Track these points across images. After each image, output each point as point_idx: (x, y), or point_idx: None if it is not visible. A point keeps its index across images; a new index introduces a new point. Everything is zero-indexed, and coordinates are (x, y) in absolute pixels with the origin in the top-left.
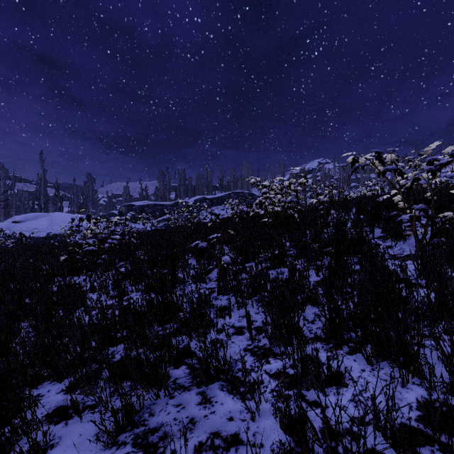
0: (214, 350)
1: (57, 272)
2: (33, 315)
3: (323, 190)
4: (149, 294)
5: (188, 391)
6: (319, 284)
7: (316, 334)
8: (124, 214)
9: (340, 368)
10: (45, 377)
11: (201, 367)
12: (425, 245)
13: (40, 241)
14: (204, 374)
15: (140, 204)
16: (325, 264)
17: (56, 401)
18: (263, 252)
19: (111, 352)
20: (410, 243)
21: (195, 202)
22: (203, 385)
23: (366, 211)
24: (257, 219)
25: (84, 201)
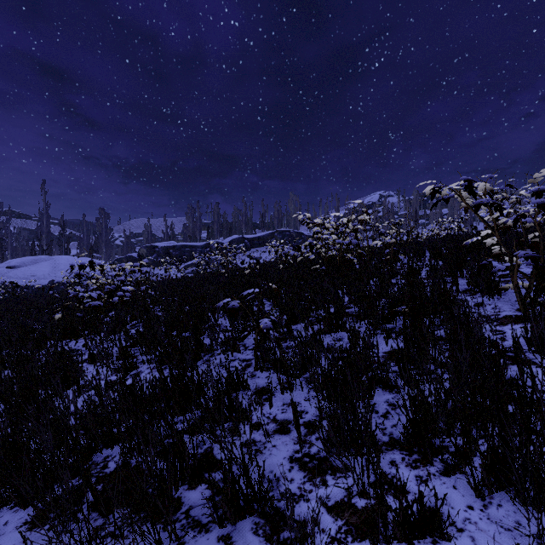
0: (245, 469)
1: (50, 335)
2: (3, 400)
3: (387, 229)
4: (161, 372)
5: (205, 534)
6: (391, 357)
7: (391, 436)
8: (145, 257)
9: (438, 511)
10: (4, 499)
11: (226, 497)
12: (528, 302)
13: (40, 291)
14: (230, 507)
15: (164, 245)
16: (397, 327)
17: (12, 543)
18: (315, 310)
19: (104, 458)
20: (507, 300)
21: (231, 243)
22: (228, 522)
23: (445, 256)
24: (306, 265)
25: (96, 242)
